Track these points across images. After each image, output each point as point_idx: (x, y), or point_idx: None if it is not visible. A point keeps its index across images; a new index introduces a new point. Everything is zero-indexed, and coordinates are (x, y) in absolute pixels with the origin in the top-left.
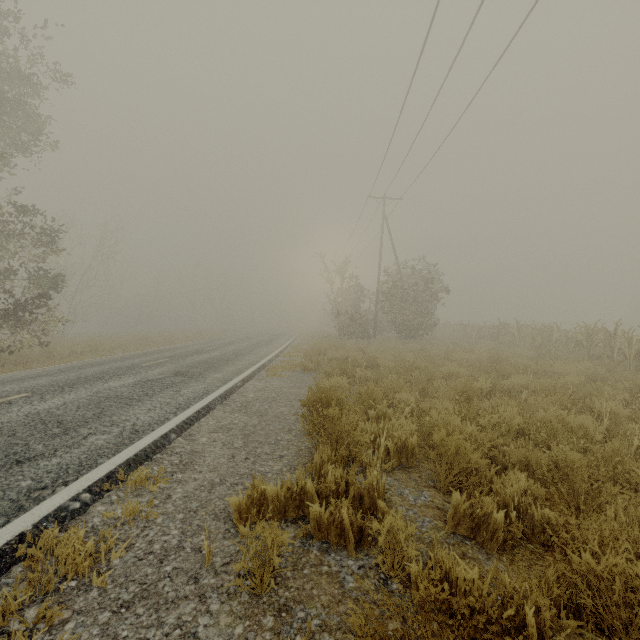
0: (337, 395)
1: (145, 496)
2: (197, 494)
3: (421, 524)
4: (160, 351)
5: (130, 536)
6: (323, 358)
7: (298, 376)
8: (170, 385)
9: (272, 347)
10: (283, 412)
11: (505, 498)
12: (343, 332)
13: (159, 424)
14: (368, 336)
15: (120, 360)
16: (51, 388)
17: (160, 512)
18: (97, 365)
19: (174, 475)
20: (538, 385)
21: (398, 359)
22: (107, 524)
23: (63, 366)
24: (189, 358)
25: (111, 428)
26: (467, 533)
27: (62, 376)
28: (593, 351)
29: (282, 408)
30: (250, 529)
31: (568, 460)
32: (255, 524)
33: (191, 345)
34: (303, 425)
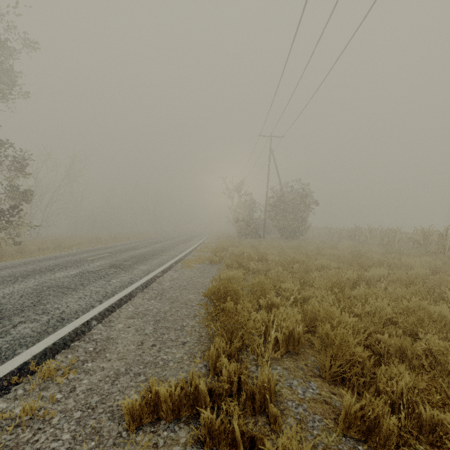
0: (233, 287)
1: (50, 389)
2: (100, 386)
3: (312, 424)
4: (105, 248)
5: (19, 442)
6: (225, 253)
7: (206, 267)
8: (104, 276)
9: (188, 245)
10: (191, 299)
11: (392, 396)
12: (241, 233)
13: (84, 312)
14: (259, 236)
15: (72, 255)
16: (8, 279)
17: (57, 411)
18: (53, 259)
19: (85, 364)
20: (394, 276)
21: (282, 254)
22: (1, 426)
23: (28, 260)
24: (125, 253)
25: (41, 316)
26: (358, 436)
27: (22, 268)
28: (428, 248)
29: (190, 295)
30: (142, 432)
31: (449, 356)
32: (148, 425)
33: (129, 243)
34: (202, 318)
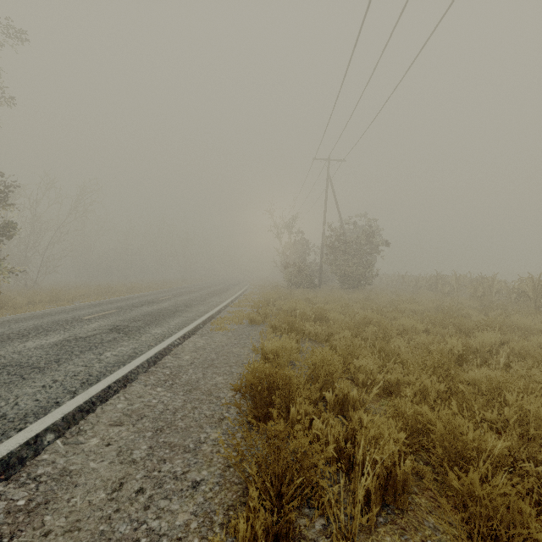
0: (283, 375)
1: None
2: None
3: None
4: (114, 301)
5: None
6: (271, 309)
7: (244, 330)
8: (96, 345)
9: (224, 297)
10: (218, 384)
11: None
12: (291, 282)
13: (38, 415)
14: (314, 286)
15: (67, 312)
16: None
17: None
18: (38, 318)
19: None
20: (517, 347)
21: (346, 310)
22: None
23: (4, 319)
24: (137, 309)
25: None
26: None
27: None
28: (539, 302)
29: (218, 377)
30: None
31: None
32: None
33: (148, 295)
34: (225, 449)
